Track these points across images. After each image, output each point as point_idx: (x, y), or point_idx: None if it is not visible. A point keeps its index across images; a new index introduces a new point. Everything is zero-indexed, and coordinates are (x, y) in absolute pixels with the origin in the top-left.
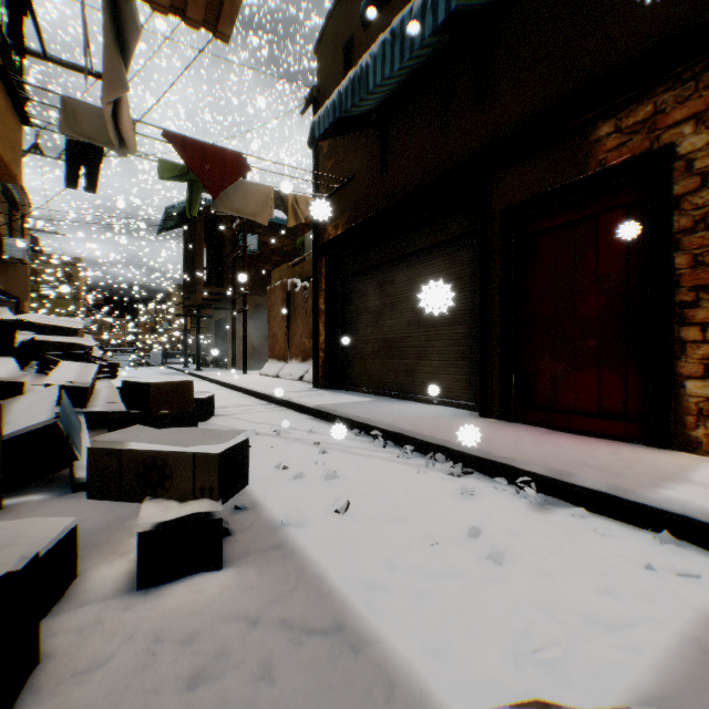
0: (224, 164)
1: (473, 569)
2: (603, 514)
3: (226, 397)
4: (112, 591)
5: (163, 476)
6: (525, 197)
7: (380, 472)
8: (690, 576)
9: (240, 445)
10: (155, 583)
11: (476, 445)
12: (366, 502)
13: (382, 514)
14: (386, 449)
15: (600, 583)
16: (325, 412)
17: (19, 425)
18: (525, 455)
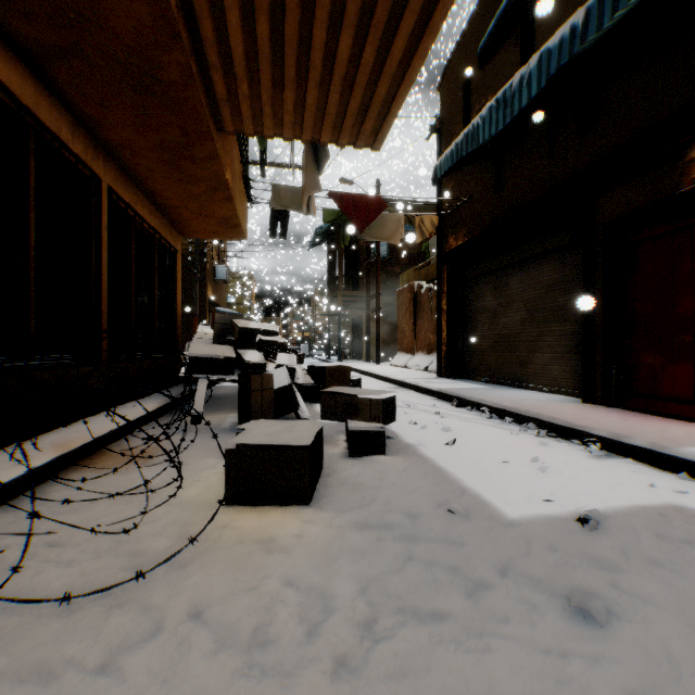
0: (368, 206)
1: (525, 472)
2: (647, 465)
3: (366, 381)
4: (339, 455)
5: (355, 410)
6: (623, 212)
7: (482, 431)
8: (680, 493)
9: (392, 398)
10: (356, 455)
11: (560, 418)
12: (467, 442)
13: (477, 448)
14: (490, 420)
15: (607, 486)
16: (445, 394)
17: (275, 386)
18: (597, 425)
